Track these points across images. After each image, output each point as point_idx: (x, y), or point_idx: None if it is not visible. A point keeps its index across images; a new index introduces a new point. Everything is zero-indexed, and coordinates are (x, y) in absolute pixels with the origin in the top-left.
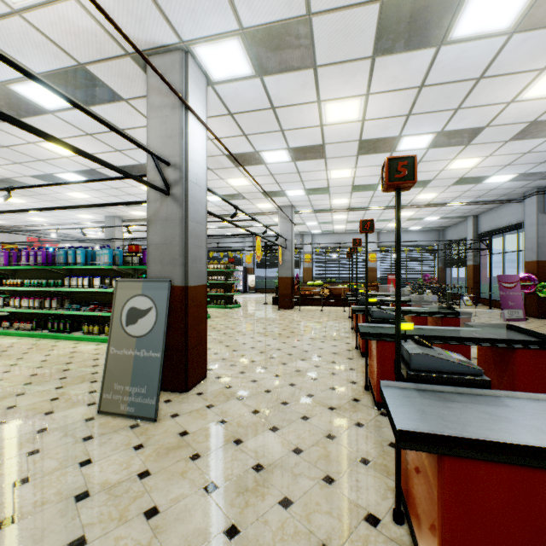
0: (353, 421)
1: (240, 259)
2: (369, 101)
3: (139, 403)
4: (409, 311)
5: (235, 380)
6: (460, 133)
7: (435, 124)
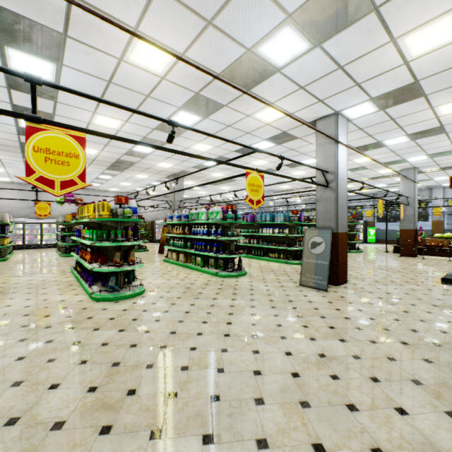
0: (448, 311)
1: (359, 214)
2: None
3: (318, 283)
4: None
5: (365, 286)
6: None
7: None
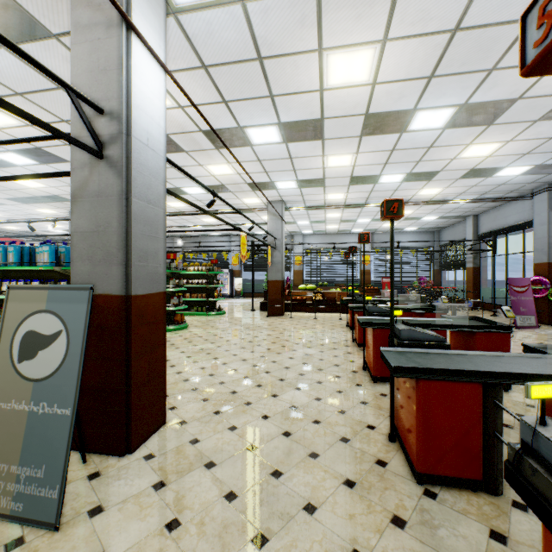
0: (387, 512)
1: (225, 261)
2: (385, 53)
3: (31, 495)
4: (433, 324)
5: (206, 428)
6: (485, 107)
7: (460, 93)
